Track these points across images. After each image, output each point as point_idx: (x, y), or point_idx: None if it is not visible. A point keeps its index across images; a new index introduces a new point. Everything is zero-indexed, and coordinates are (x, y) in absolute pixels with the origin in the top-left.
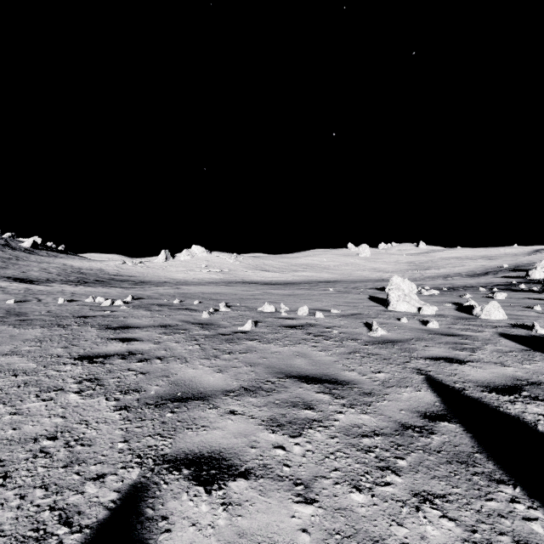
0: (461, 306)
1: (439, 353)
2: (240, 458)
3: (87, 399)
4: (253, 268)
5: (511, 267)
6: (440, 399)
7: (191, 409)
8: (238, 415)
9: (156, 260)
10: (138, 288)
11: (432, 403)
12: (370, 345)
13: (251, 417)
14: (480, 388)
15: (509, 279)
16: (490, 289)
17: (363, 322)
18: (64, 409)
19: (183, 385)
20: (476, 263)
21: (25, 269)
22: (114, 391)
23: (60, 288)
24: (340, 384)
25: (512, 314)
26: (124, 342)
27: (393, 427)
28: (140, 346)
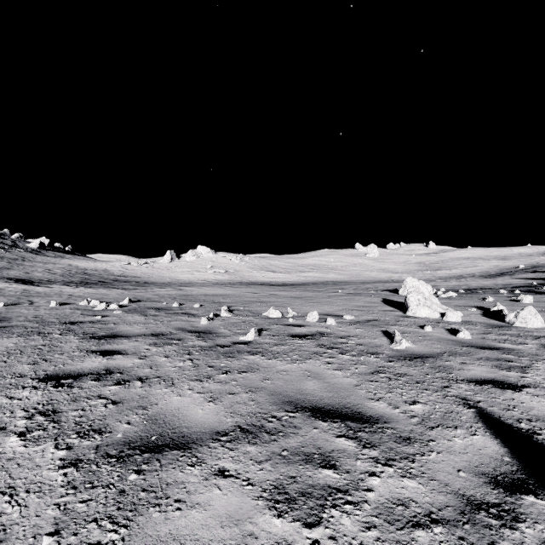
0: (488, 311)
1: (483, 373)
2: None
3: (30, 445)
4: (259, 268)
5: (527, 267)
6: (508, 449)
7: (165, 466)
8: (229, 478)
9: (162, 261)
10: (139, 289)
11: (499, 457)
12: (395, 362)
13: (247, 483)
14: None
15: (528, 280)
16: (511, 291)
17: (381, 331)
18: None
19: (161, 422)
20: (489, 264)
21: (30, 269)
22: (70, 432)
23: (59, 290)
24: (367, 422)
25: None
26: (105, 355)
27: (455, 505)
28: (122, 361)
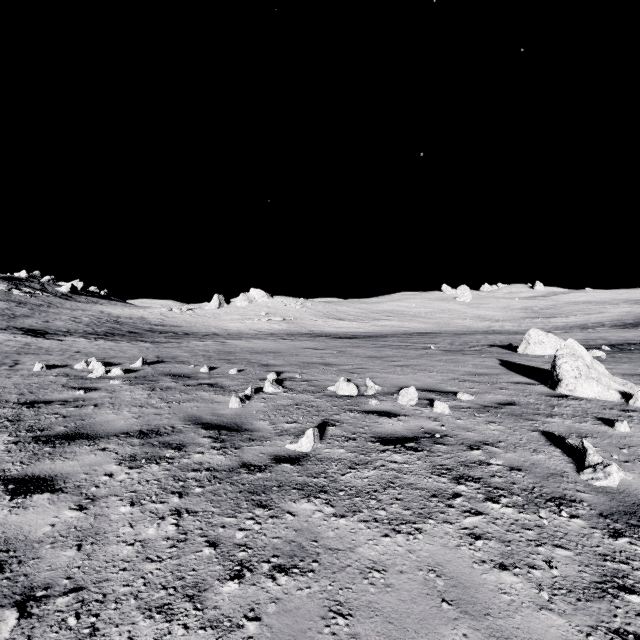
0: None
1: None
2: None
3: None
4: (324, 315)
5: None
6: None
7: None
8: None
9: (208, 306)
10: (172, 343)
11: None
12: (628, 535)
13: None
14: None
15: None
16: None
17: (537, 429)
18: None
19: None
20: (619, 309)
21: (52, 317)
22: None
23: (70, 344)
24: None
25: None
26: (17, 495)
27: None
28: (35, 518)
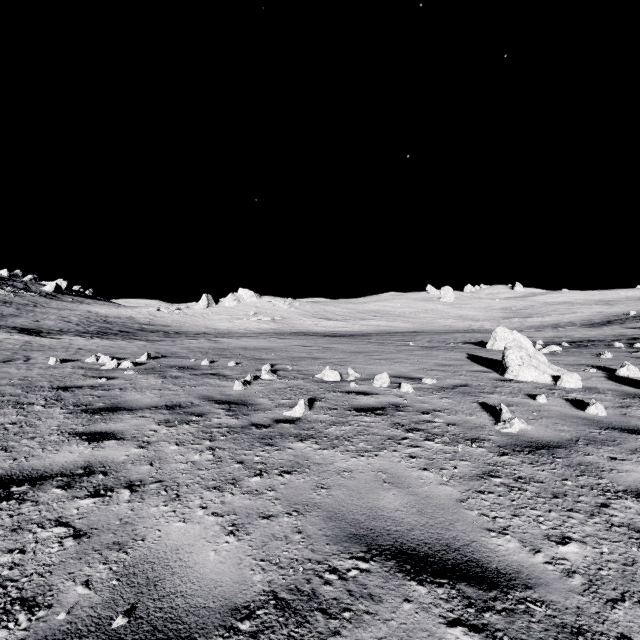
0: (612, 372)
1: None
2: None
3: None
4: (312, 315)
5: None
6: None
7: None
8: None
9: (197, 306)
10: (166, 341)
11: None
12: (509, 455)
13: None
14: None
15: None
16: (628, 344)
17: (477, 402)
18: None
19: (142, 582)
20: (591, 310)
21: (41, 317)
22: None
23: (69, 342)
24: (494, 586)
25: None
26: (92, 441)
27: None
28: (113, 452)
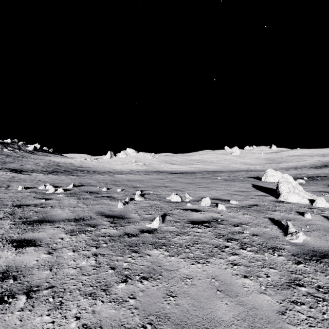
0: None
1: None
2: None
3: None
4: (164, 162)
5: None
6: None
7: None
8: None
9: (105, 157)
10: (87, 176)
11: None
12: (303, 263)
13: None
14: None
15: None
16: None
17: (267, 217)
18: None
19: None
20: (314, 159)
21: (24, 163)
22: None
23: (35, 176)
24: None
25: None
26: (18, 247)
27: None
28: (28, 257)
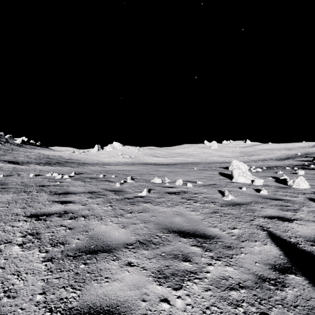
0: (278, 179)
1: (272, 213)
2: (133, 313)
3: (26, 250)
4: (149, 155)
5: (302, 154)
6: (283, 252)
7: (99, 260)
8: (133, 266)
9: (92, 150)
10: (80, 167)
11: (277, 256)
12: (224, 207)
13: (143, 269)
14: (310, 243)
15: (302, 161)
16: (292, 168)
17: (218, 190)
18: (6, 260)
19: (96, 239)
20: (281, 152)
21: (16, 155)
22: (46, 244)
23: (34, 167)
24: (208, 238)
25: (312, 185)
26: (63, 204)
27: (252, 279)
28: (73, 207)
